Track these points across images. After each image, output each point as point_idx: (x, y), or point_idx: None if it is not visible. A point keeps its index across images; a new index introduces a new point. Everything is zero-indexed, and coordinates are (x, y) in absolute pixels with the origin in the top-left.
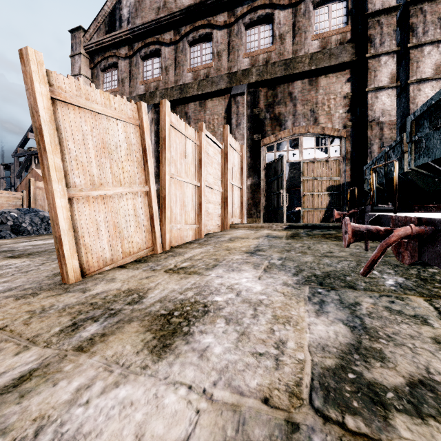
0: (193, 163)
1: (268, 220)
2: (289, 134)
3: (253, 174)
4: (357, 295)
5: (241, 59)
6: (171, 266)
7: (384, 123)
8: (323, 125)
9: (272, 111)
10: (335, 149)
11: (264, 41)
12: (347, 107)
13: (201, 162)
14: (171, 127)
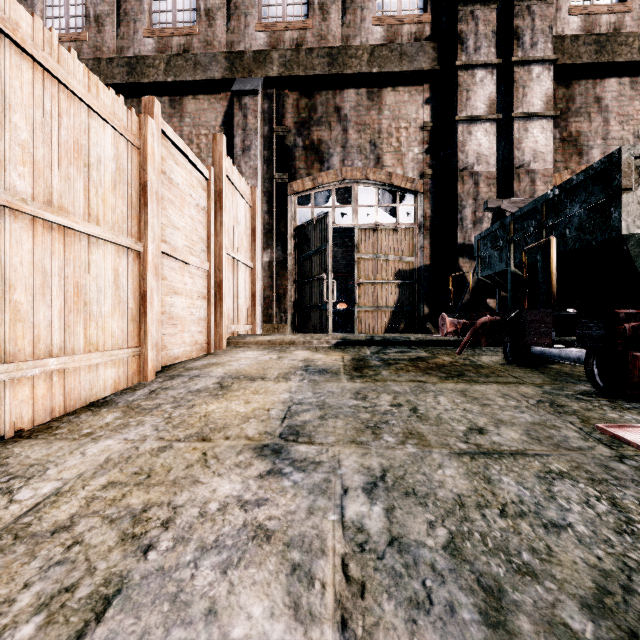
0: (122, 190)
1: (300, 326)
2: (335, 177)
3: (273, 244)
4: None
5: (252, 32)
6: None
7: (481, 175)
8: (390, 169)
9: (307, 136)
10: (408, 210)
11: (294, 10)
12: (426, 145)
13: (146, 193)
14: (14, 46)
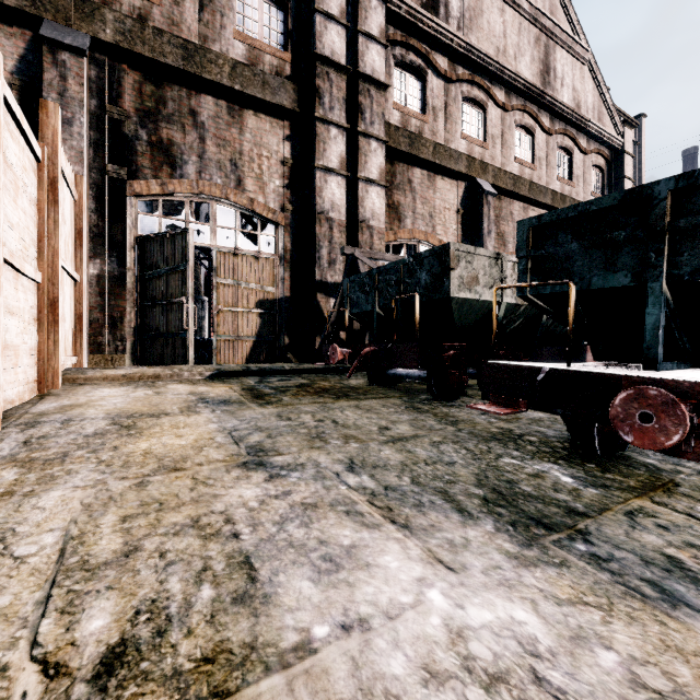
0: None
1: (145, 357)
2: (191, 189)
3: (105, 253)
4: (622, 531)
5: None
6: (23, 682)
7: (334, 221)
8: (252, 194)
9: (154, 130)
10: (269, 240)
11: None
12: (286, 180)
13: None
14: None
